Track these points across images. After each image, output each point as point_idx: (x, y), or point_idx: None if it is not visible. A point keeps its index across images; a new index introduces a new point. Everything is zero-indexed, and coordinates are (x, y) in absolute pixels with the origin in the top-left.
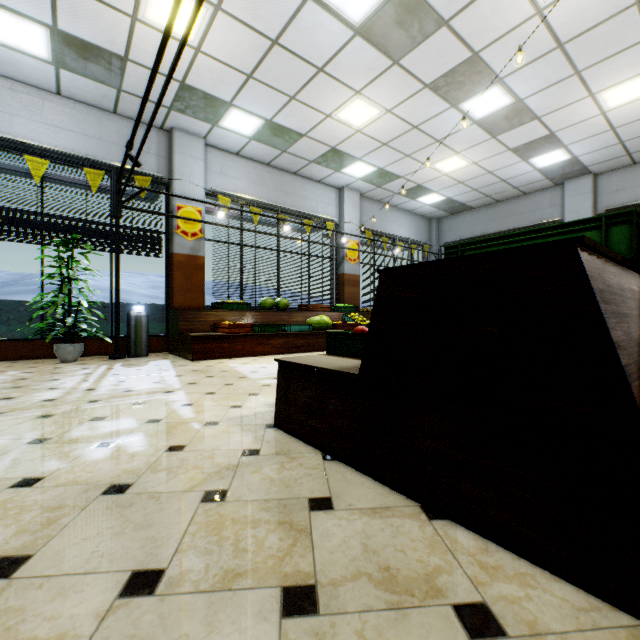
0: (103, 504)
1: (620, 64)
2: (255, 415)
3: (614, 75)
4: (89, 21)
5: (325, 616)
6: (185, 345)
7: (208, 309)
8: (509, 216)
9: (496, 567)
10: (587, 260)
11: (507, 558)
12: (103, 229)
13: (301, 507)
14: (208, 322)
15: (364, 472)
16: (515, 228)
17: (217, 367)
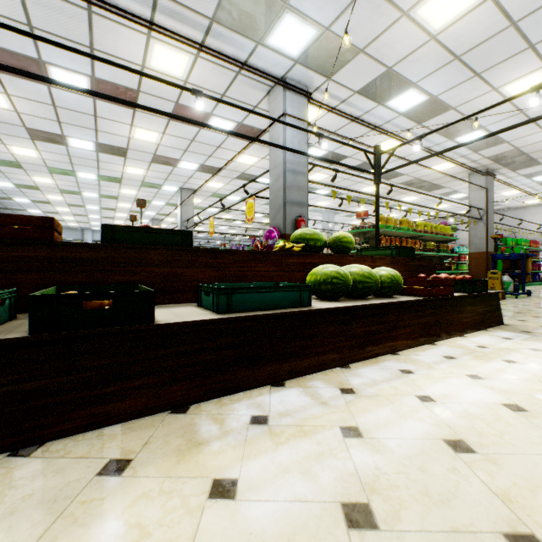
0: None
1: None
2: (533, 329)
3: None
4: None
5: None
6: None
7: None
8: None
9: None
10: None
11: None
12: None
13: None
14: None
15: None
16: None
17: None
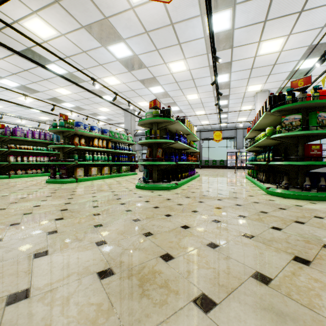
0: None
1: None
2: None
3: None
4: None
5: None
6: None
7: None
8: None
9: None
10: None
11: None
12: None
13: None
14: None
15: None
16: None
17: None
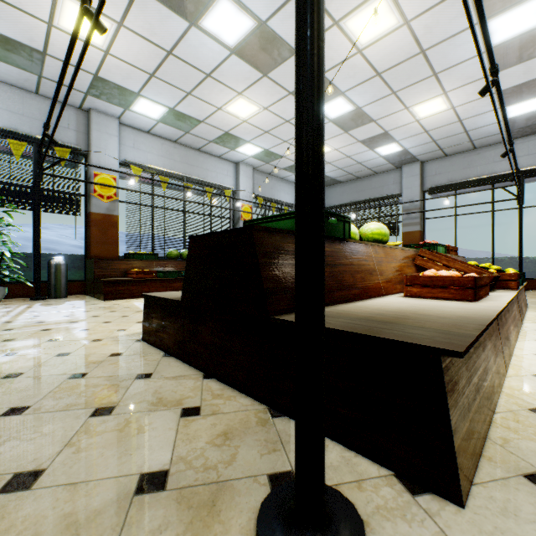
0: (0, 383)
1: (420, 89)
2: (133, 334)
3: (418, 96)
4: (10, 22)
5: (113, 415)
6: (99, 288)
7: (120, 259)
8: (366, 189)
9: (220, 394)
10: (262, 237)
11: (230, 391)
12: (26, 191)
13: (131, 378)
14: (120, 269)
15: (183, 361)
16: (370, 199)
17: (122, 305)
